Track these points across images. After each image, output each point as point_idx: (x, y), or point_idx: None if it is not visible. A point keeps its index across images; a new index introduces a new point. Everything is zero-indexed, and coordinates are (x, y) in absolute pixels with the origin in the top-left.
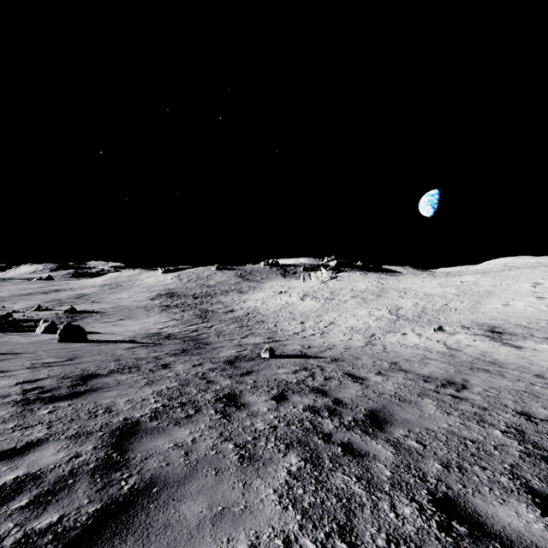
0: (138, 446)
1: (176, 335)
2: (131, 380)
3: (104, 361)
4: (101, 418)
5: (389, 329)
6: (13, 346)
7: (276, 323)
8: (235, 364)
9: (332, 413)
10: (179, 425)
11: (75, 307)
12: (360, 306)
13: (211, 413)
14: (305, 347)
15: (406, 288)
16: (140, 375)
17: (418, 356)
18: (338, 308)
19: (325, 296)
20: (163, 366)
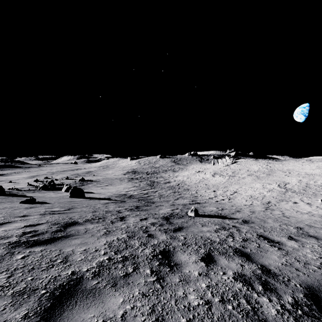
0: (66, 319)
1: (135, 196)
2: (95, 229)
3: (86, 212)
4: (55, 269)
5: (280, 198)
6: (46, 198)
7: (197, 190)
8: (169, 220)
9: (266, 286)
10: (115, 287)
11: (85, 178)
12: (255, 181)
13: (147, 272)
14: (219, 209)
15: (289, 169)
16: (103, 225)
17: (318, 223)
18: (239, 182)
19: (229, 174)
20: (121, 218)
